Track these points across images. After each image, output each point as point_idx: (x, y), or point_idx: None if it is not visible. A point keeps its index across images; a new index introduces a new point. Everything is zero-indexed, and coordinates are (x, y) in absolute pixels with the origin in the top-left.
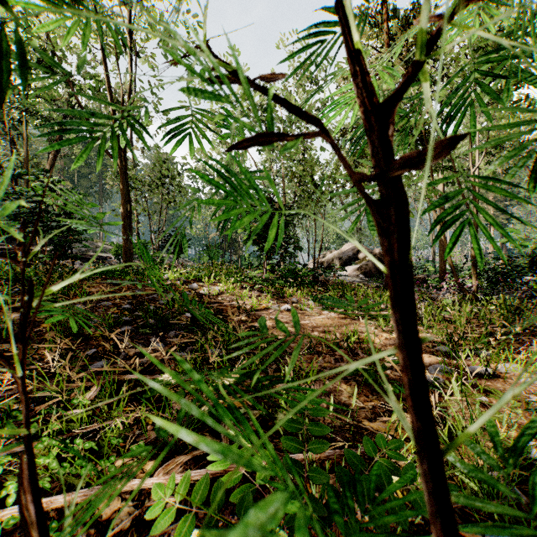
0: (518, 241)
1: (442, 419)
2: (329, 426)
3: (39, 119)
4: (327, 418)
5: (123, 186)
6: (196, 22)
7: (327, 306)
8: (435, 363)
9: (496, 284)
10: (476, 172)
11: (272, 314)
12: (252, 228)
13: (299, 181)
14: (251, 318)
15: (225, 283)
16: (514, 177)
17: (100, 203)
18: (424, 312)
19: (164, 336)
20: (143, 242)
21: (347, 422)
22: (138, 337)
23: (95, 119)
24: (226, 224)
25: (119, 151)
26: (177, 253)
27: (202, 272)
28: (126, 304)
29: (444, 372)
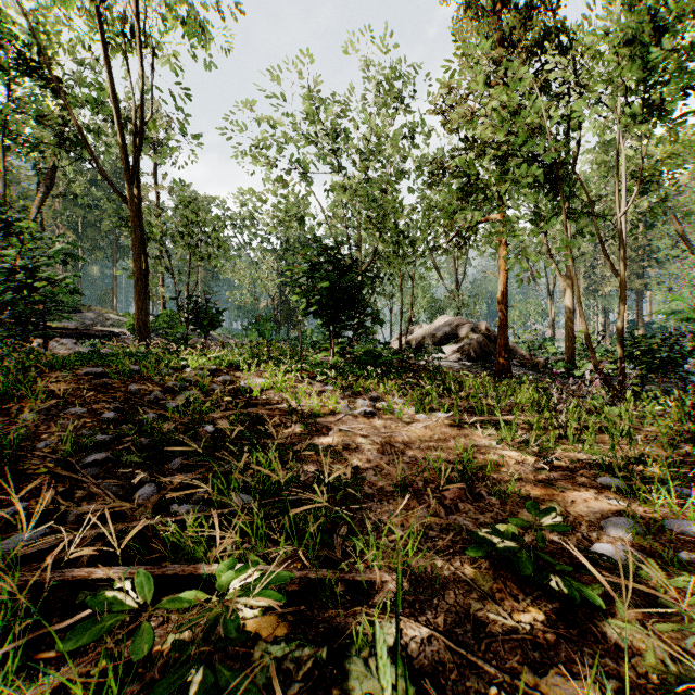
0: (686, 312)
1: (691, 678)
2: (456, 690)
3: (22, 144)
4: (449, 663)
5: (136, 235)
6: (239, 11)
7: (422, 407)
8: (610, 513)
9: (653, 372)
10: (622, 218)
11: (341, 421)
12: (313, 293)
13: (380, 229)
14: (309, 429)
15: (273, 372)
16: (654, 231)
17: (113, 261)
18: (571, 420)
19: (162, 468)
20: (169, 313)
21: (491, 675)
22: (115, 472)
23: (102, 146)
24: (282, 289)
25: (130, 186)
26: (204, 329)
27: (241, 356)
28: (111, 410)
29: (634, 536)
